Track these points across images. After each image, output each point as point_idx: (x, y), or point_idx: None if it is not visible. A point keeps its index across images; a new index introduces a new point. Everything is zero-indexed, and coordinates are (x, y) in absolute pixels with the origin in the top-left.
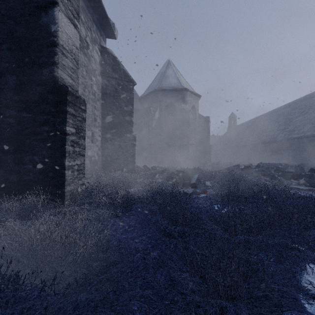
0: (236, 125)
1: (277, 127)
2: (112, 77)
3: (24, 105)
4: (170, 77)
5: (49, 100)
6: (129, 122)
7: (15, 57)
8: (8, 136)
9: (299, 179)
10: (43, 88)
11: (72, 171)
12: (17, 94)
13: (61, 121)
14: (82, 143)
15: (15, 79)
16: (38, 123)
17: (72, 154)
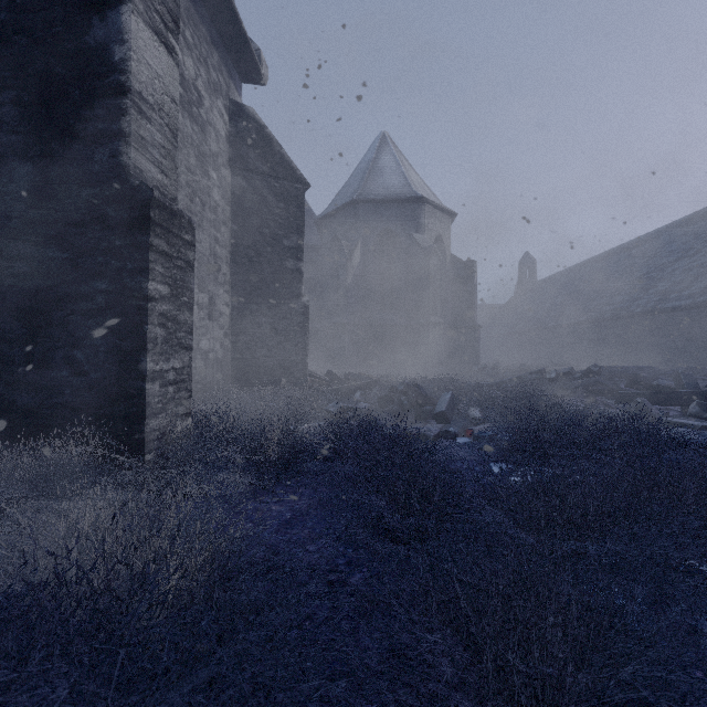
0: (534, 280)
1: (630, 285)
2: (256, 170)
3: (52, 231)
4: (385, 172)
5: (110, 219)
6: (293, 273)
7: (30, 121)
8: (15, 302)
9: (685, 404)
10: (95, 193)
11: (162, 383)
12: (37, 206)
13: (137, 268)
14: (185, 320)
15: (32, 173)
16: (83, 274)
17: (162, 346)
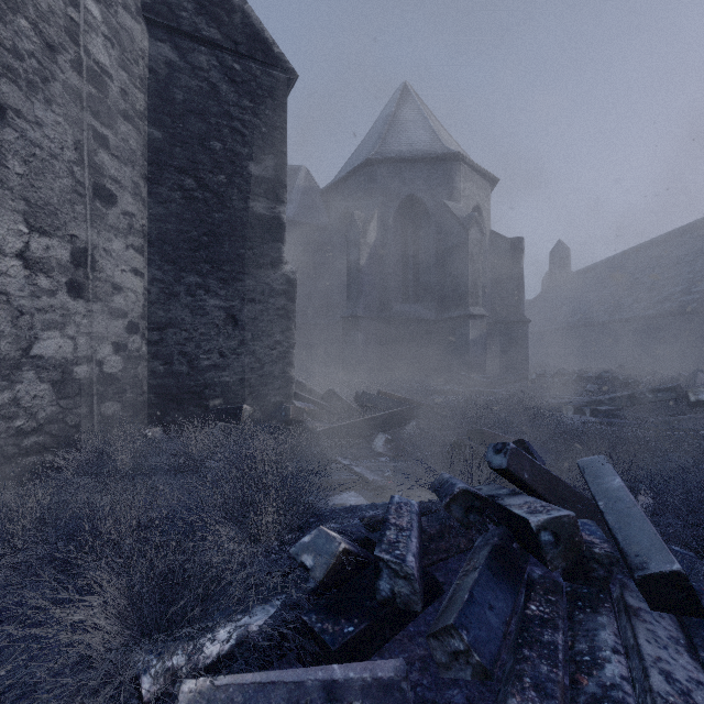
0: (568, 272)
1: None
2: (197, 34)
3: None
4: (409, 127)
5: None
6: (267, 222)
7: None
8: None
9: None
10: None
11: None
12: None
13: None
14: None
15: None
16: None
17: None
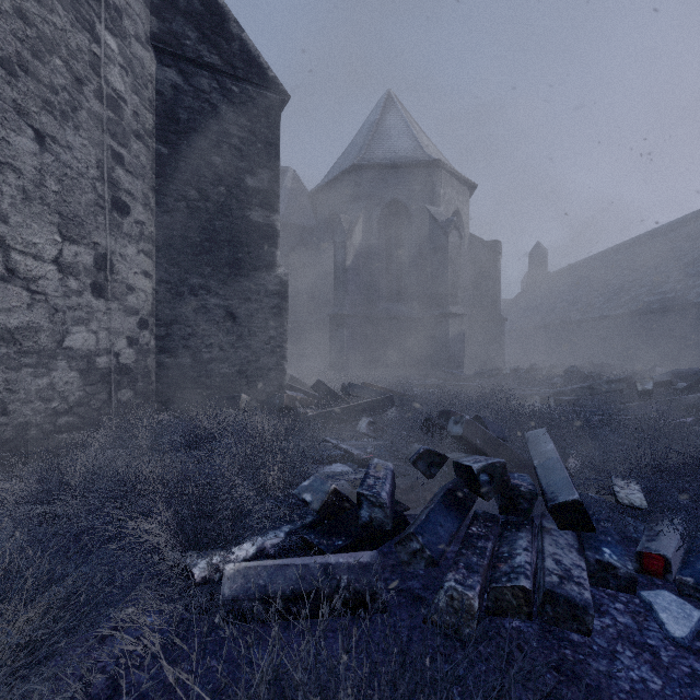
0: (546, 272)
1: (678, 271)
2: (200, 60)
3: None
4: (392, 134)
5: None
6: (262, 229)
7: None
8: None
9: None
10: None
11: None
12: None
13: None
14: None
15: None
16: None
17: None
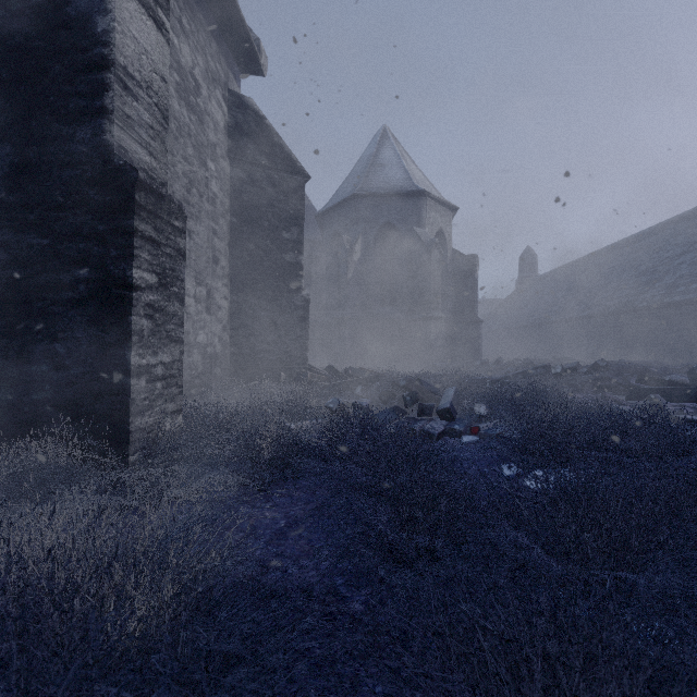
0: (535, 275)
1: (634, 279)
2: (256, 162)
3: (32, 215)
4: (386, 166)
5: (92, 202)
6: (293, 266)
7: (8, 99)
8: None
9: None
10: (77, 174)
11: (149, 379)
12: (15, 189)
13: (121, 255)
14: (176, 311)
15: (11, 154)
16: (64, 261)
17: (149, 338)
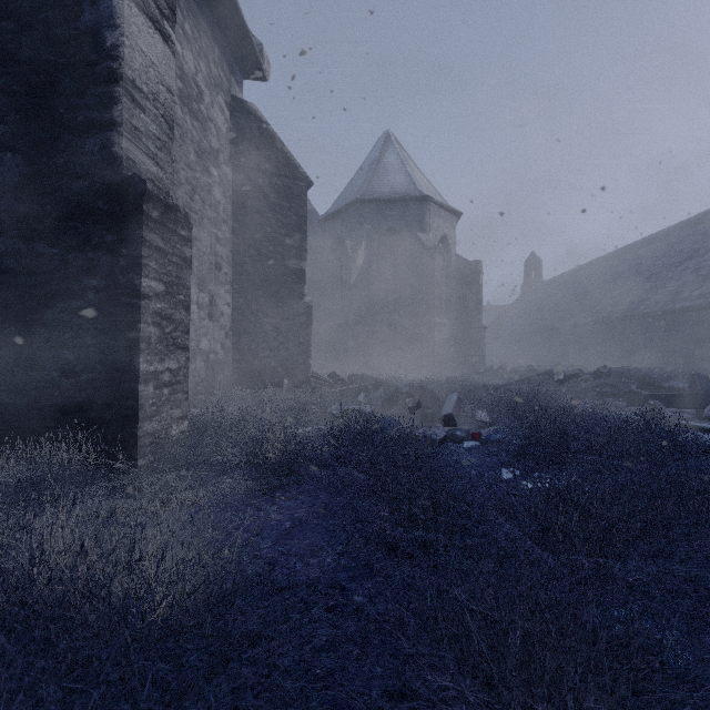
0: (540, 281)
1: (638, 285)
2: (258, 167)
3: (41, 225)
4: (390, 171)
5: (101, 213)
6: (296, 272)
7: (18, 111)
8: (3, 300)
9: (699, 407)
10: (86, 185)
11: (157, 385)
12: (25, 199)
13: (130, 264)
14: (182, 319)
15: (21, 165)
16: (73, 270)
17: (157, 345)
